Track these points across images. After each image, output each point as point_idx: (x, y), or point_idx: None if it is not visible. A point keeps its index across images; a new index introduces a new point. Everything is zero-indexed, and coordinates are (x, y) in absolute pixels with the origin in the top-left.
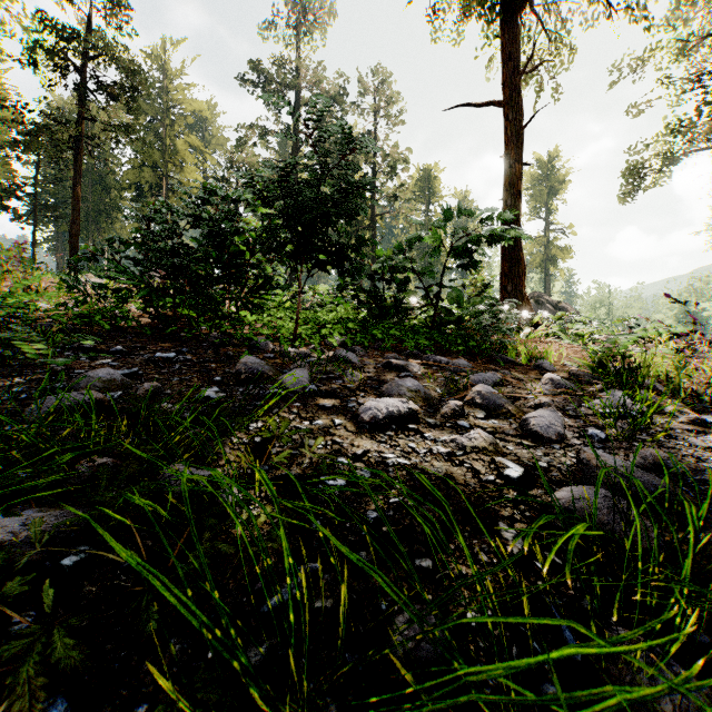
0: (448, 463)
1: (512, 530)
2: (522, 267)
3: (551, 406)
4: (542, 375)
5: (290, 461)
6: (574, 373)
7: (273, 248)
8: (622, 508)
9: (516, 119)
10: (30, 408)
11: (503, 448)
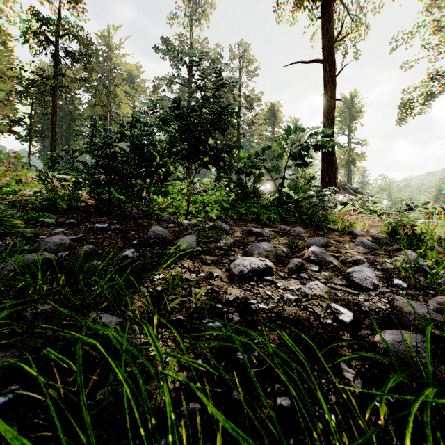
0: (296, 307)
1: (351, 370)
2: (335, 166)
3: (364, 262)
4: (354, 238)
5: (181, 306)
6: (376, 237)
7: (173, 154)
8: (440, 354)
9: (331, 70)
10: (1, 265)
11: (334, 295)
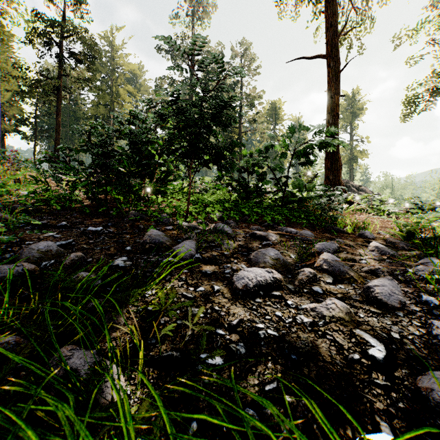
0: (312, 334)
1: None
2: (339, 164)
3: (384, 272)
4: (366, 242)
5: (175, 332)
6: (391, 241)
7: (172, 152)
8: None
9: (335, 66)
10: None
11: (356, 316)
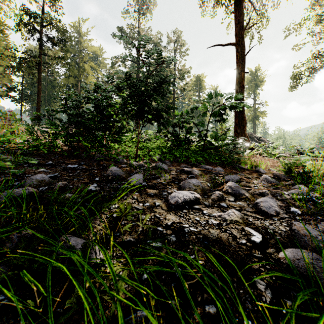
0: (218, 230)
1: (262, 282)
2: (244, 121)
3: (268, 194)
4: (260, 175)
5: (131, 229)
6: (276, 174)
7: (126, 113)
8: None
9: (242, 51)
10: None
11: (247, 220)
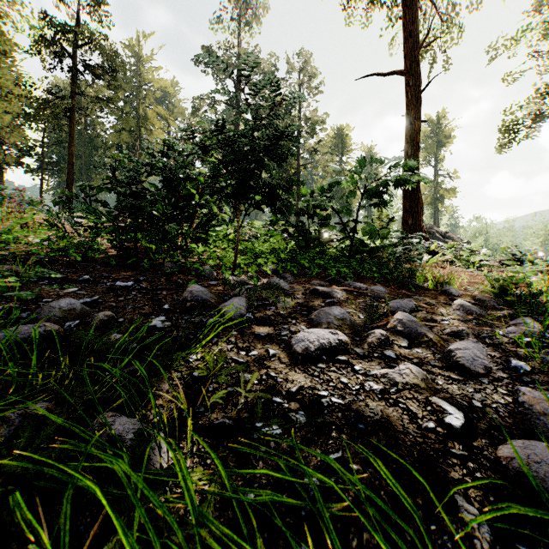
0: (382, 402)
1: (472, 508)
2: (420, 205)
3: (468, 334)
4: (450, 300)
5: (226, 400)
6: (479, 298)
7: (216, 191)
8: None
9: (415, 85)
10: None
11: (433, 383)
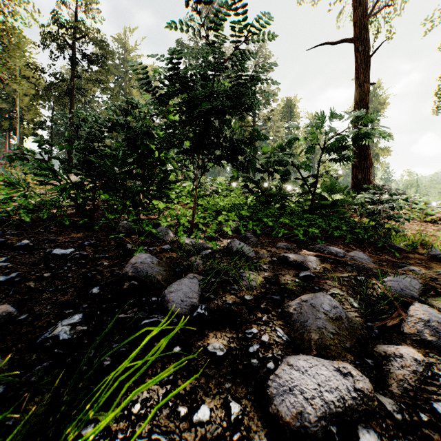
0: None
1: None
2: (369, 161)
3: None
4: None
5: None
6: None
7: (172, 145)
8: None
9: (365, 50)
10: None
11: None
